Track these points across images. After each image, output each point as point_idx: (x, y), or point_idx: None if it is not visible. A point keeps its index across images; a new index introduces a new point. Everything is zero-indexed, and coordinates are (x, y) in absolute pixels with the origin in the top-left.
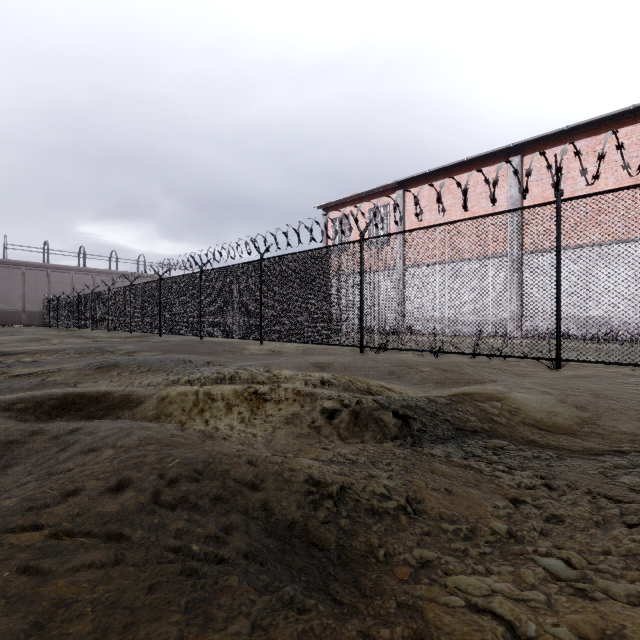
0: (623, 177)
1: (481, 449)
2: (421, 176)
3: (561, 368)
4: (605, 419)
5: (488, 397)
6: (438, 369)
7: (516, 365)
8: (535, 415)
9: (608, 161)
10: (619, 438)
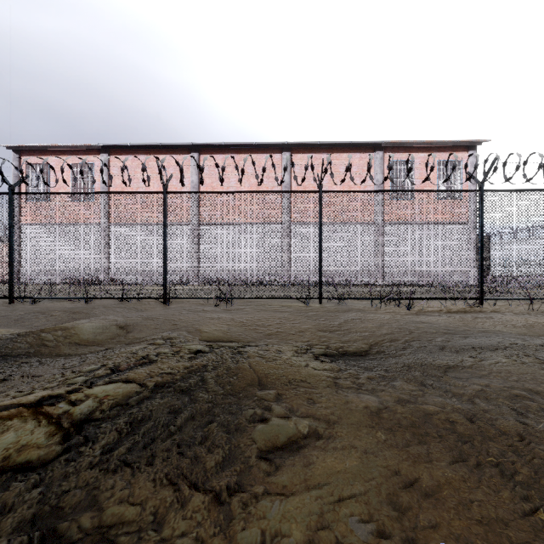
0: (252, 184)
1: (3, 366)
2: (124, 147)
3: (174, 304)
4: (134, 332)
5: (57, 328)
6: (69, 312)
7: (146, 304)
8: (85, 336)
9: (245, 172)
10: (125, 342)
